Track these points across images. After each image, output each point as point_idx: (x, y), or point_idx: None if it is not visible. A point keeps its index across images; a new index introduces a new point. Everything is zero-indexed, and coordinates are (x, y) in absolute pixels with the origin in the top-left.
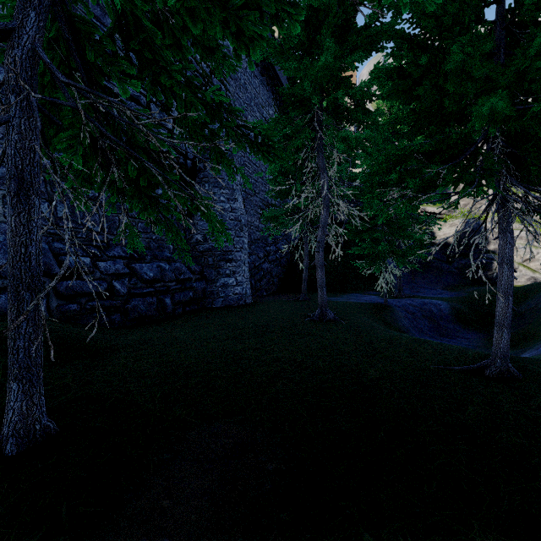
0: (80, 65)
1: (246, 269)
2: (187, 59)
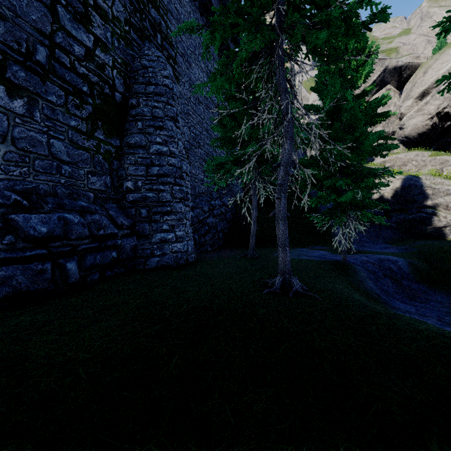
0: None
1: (187, 223)
2: None
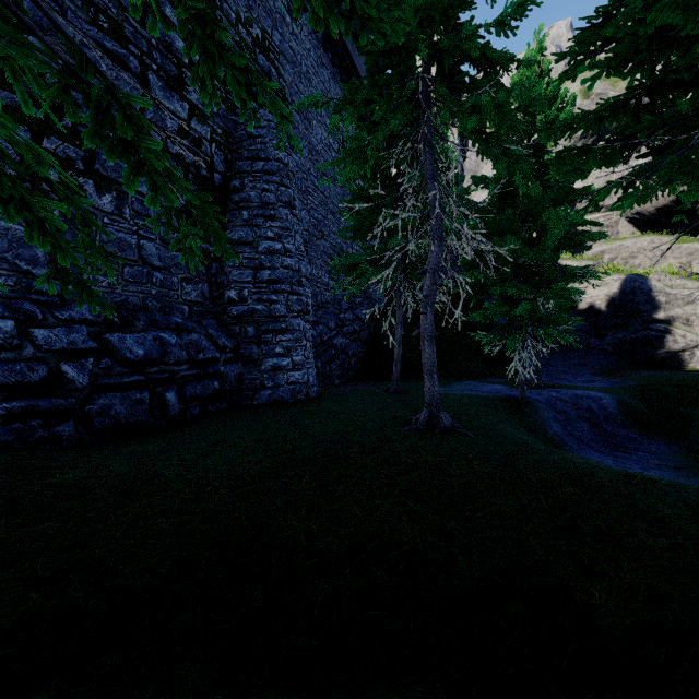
0: None
1: (307, 344)
2: (213, 14)
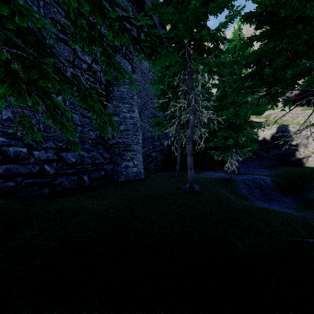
0: None
1: (140, 156)
2: None
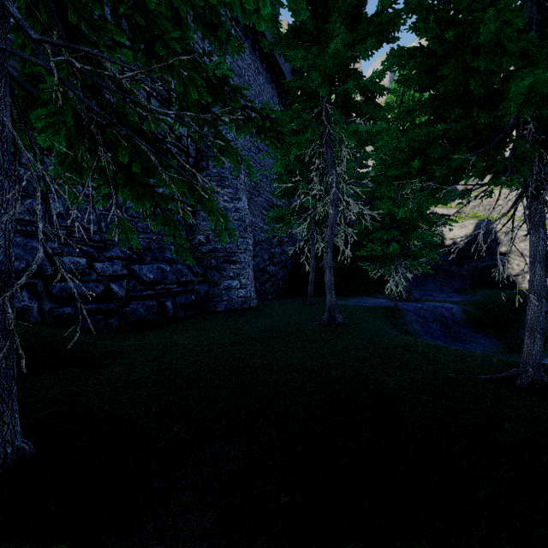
0: (62, 30)
1: (250, 271)
2: None
